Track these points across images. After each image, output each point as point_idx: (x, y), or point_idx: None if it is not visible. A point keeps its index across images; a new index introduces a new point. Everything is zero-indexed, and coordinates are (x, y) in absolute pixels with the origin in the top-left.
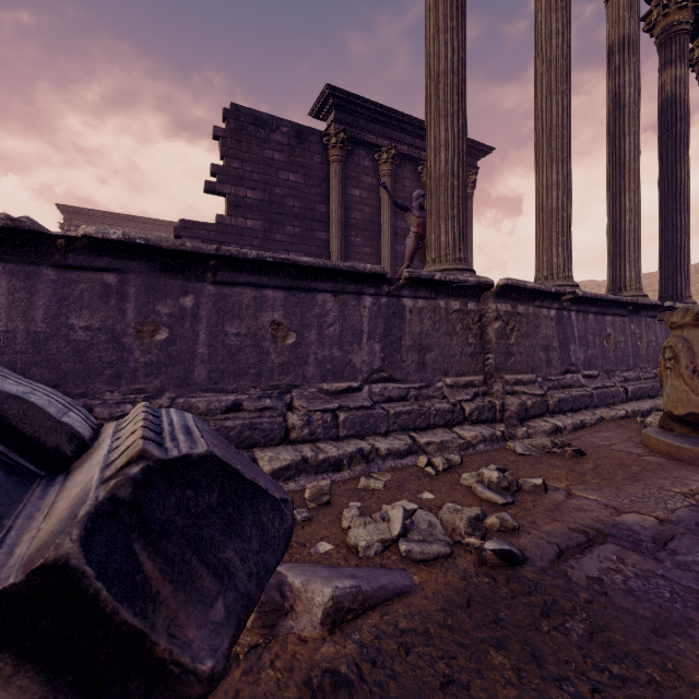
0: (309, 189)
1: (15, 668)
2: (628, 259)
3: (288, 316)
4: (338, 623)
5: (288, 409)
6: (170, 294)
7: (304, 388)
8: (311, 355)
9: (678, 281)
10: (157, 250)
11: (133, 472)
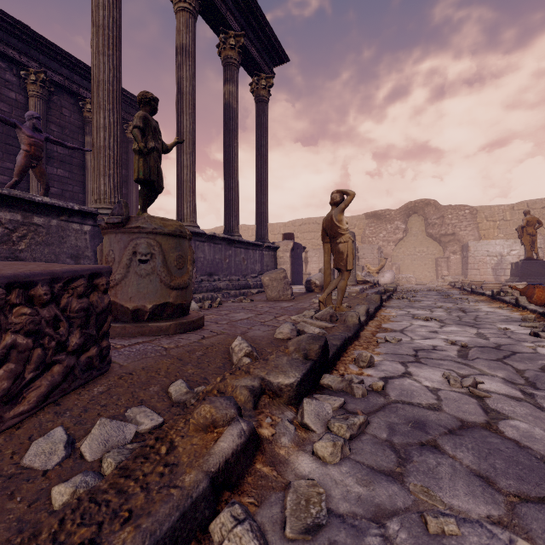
0: None
1: None
2: (186, 200)
3: None
4: None
5: None
6: None
7: None
8: None
9: (231, 221)
10: None
11: None
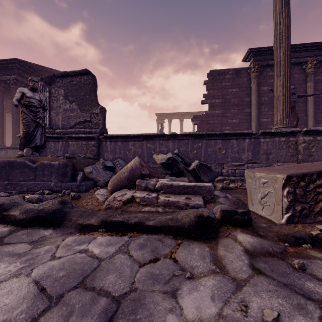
0: (241, 93)
1: (191, 176)
2: None
3: (223, 146)
4: (223, 189)
5: (222, 168)
6: (196, 143)
7: (227, 164)
8: (229, 156)
9: None
10: (194, 134)
11: (198, 163)
